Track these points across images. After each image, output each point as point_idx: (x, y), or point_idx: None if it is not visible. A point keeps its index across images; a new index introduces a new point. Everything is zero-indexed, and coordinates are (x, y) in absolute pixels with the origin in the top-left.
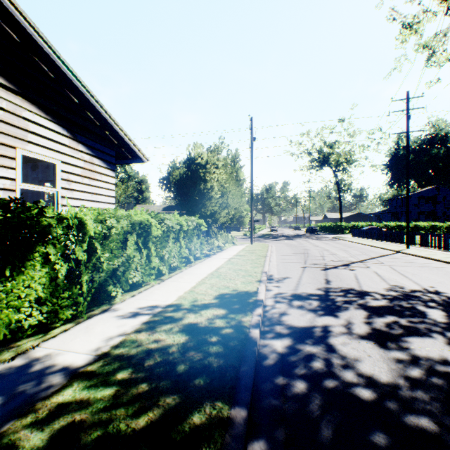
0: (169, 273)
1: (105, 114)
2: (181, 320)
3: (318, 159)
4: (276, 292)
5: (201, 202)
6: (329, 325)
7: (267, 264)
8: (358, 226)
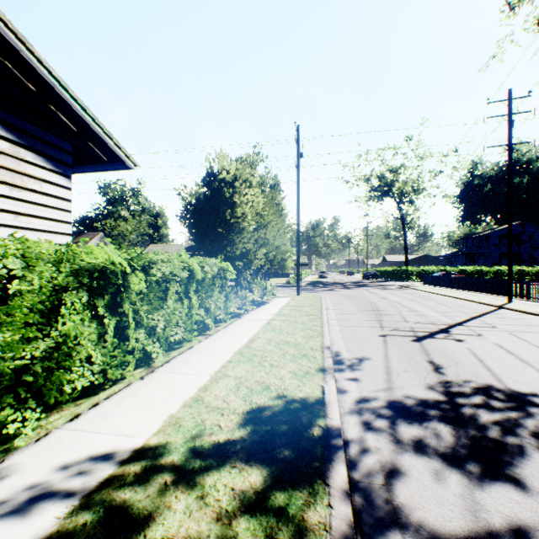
0: (170, 349)
1: (39, 65)
2: (146, 526)
3: (379, 188)
4: (357, 395)
5: (227, 237)
6: (526, 530)
7: (327, 330)
8: (428, 271)
